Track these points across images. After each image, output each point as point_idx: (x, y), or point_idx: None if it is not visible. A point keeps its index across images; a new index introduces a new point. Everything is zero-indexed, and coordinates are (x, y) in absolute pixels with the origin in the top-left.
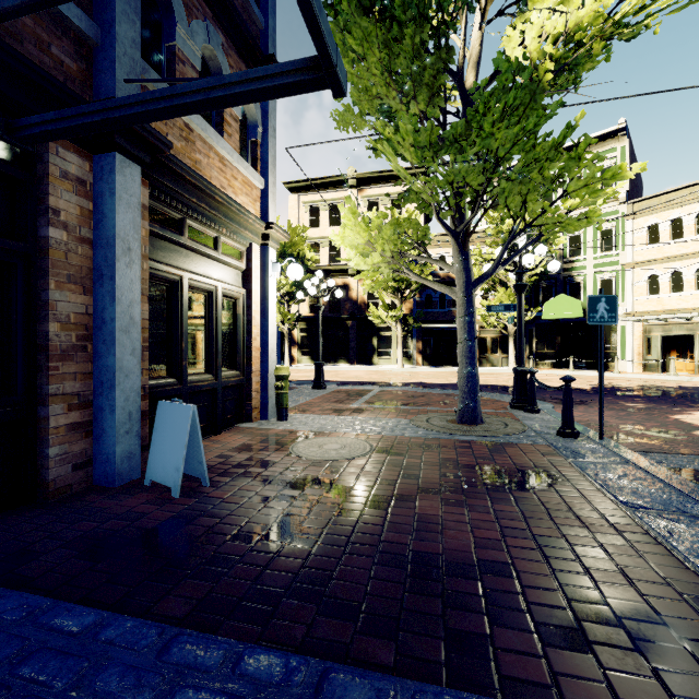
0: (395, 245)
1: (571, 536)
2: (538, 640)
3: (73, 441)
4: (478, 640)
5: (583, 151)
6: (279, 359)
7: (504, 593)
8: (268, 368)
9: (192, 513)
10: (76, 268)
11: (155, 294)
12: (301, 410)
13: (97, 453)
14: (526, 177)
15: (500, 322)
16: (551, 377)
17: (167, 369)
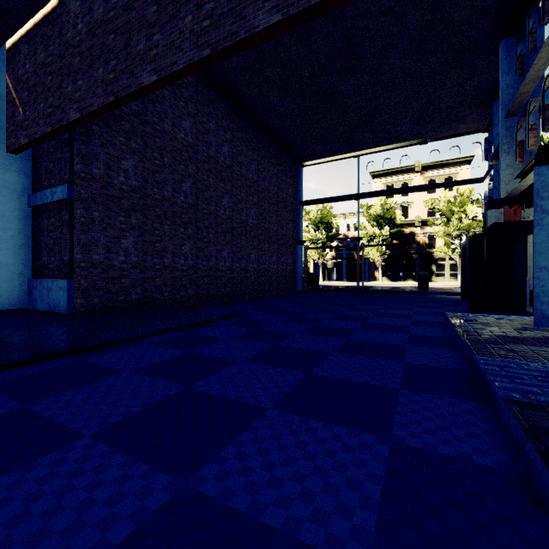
0: None
1: None
2: None
3: None
4: None
5: None
6: (367, 278)
7: None
8: None
9: None
10: None
11: None
12: None
13: None
14: None
15: None
16: None
17: None
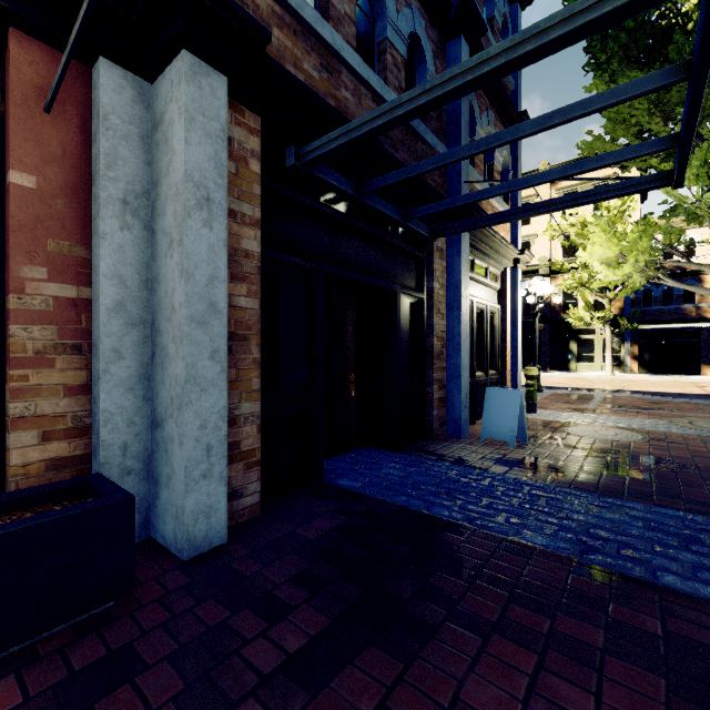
0: (650, 254)
1: None
2: None
3: (439, 409)
4: None
5: None
6: None
7: None
8: (517, 369)
9: (535, 457)
10: (440, 303)
11: None
12: (538, 407)
13: (448, 418)
14: None
15: None
16: None
17: None
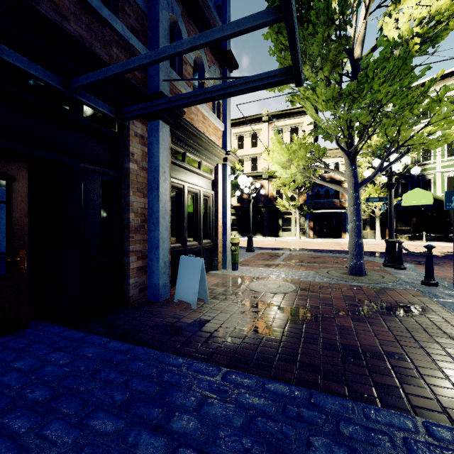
0: (306, 161)
1: (442, 343)
2: (430, 393)
3: (139, 276)
4: (393, 389)
5: (443, 96)
6: None
7: (403, 369)
8: (226, 238)
9: (206, 317)
10: (140, 183)
11: (171, 196)
12: (244, 264)
13: (149, 283)
14: (401, 115)
15: (369, 208)
16: (408, 246)
17: (176, 238)
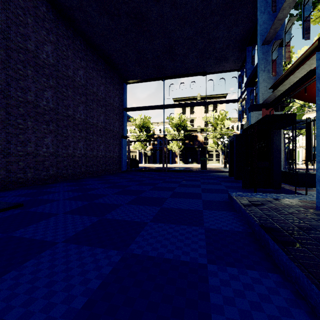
0: None
1: None
2: None
3: None
4: None
5: None
6: (171, 162)
7: None
8: None
9: None
10: None
11: None
12: None
13: None
14: None
15: None
16: None
17: None
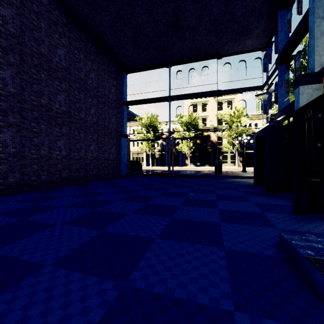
0: None
1: None
2: None
3: None
4: None
5: None
6: (181, 164)
7: None
8: None
9: None
10: None
11: None
12: None
13: None
14: None
15: None
16: None
17: None
